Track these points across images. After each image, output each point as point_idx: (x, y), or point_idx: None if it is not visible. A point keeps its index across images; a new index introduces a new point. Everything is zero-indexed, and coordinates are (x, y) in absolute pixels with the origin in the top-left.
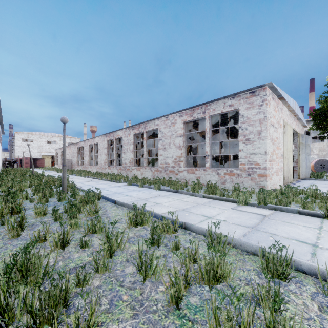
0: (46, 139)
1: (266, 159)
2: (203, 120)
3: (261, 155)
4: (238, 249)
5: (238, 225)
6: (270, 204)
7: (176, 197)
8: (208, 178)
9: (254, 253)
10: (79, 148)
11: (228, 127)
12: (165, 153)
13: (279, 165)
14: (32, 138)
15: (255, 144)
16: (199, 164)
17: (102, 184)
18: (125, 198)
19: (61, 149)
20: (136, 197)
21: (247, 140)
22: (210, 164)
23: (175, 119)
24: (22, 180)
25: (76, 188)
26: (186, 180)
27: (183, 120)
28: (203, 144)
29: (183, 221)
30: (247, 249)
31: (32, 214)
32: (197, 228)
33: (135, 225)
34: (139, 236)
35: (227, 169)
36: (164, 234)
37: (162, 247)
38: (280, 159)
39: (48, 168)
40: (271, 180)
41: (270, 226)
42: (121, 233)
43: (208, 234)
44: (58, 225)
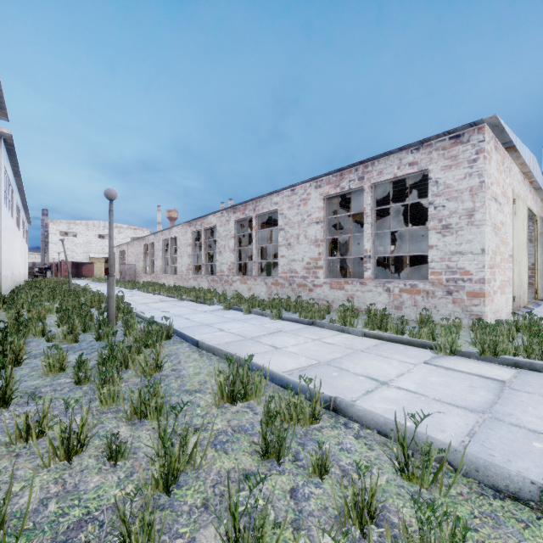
0: (97, 232)
1: (484, 262)
2: (358, 193)
3: (474, 255)
4: (468, 478)
5: (449, 405)
6: (507, 355)
7: (311, 335)
8: (368, 297)
9: (516, 496)
10: (147, 245)
11: (403, 207)
12: (290, 253)
13: (506, 274)
14: (75, 230)
15: (461, 234)
16: (350, 272)
17: (181, 308)
18: (218, 334)
19: (120, 247)
20: (237, 334)
21: (446, 228)
22: (373, 272)
23: (308, 193)
24: (45, 300)
25: (133, 315)
26: (328, 300)
27: (322, 193)
28: (355, 237)
29: (330, 390)
30: (496, 484)
31: (40, 367)
32: (362, 414)
33: (230, 400)
34: (237, 427)
35: (406, 283)
36: (291, 425)
37: (287, 463)
38: (507, 263)
39: (99, 278)
40: (492, 303)
41: (522, 410)
42: (195, 432)
43: (397, 440)
44: (80, 394)
